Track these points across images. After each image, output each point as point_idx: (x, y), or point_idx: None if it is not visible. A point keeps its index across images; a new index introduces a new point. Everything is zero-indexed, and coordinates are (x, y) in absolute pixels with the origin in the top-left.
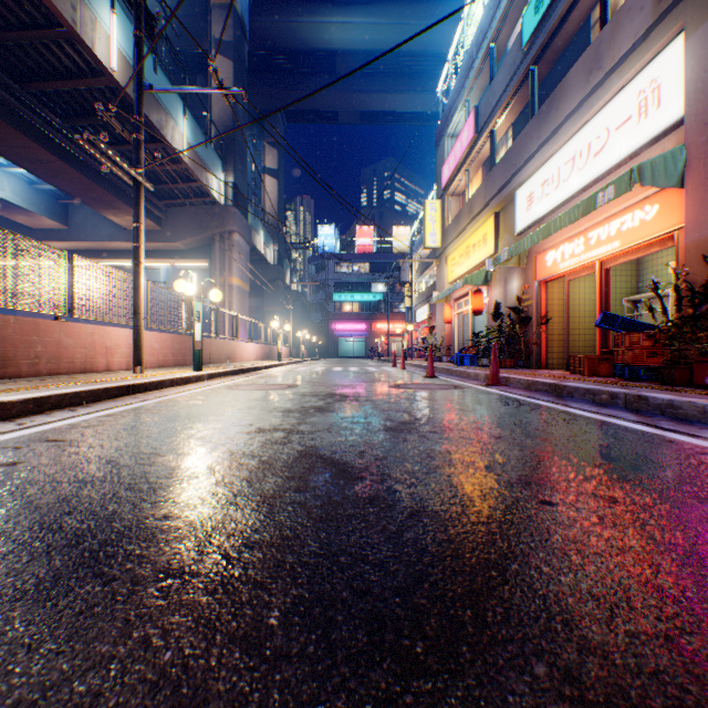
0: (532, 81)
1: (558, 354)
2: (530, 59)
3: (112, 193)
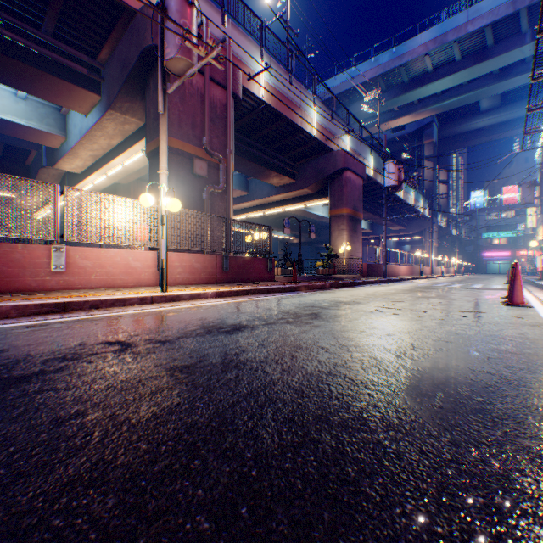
0: None
1: None
2: None
3: (396, 224)
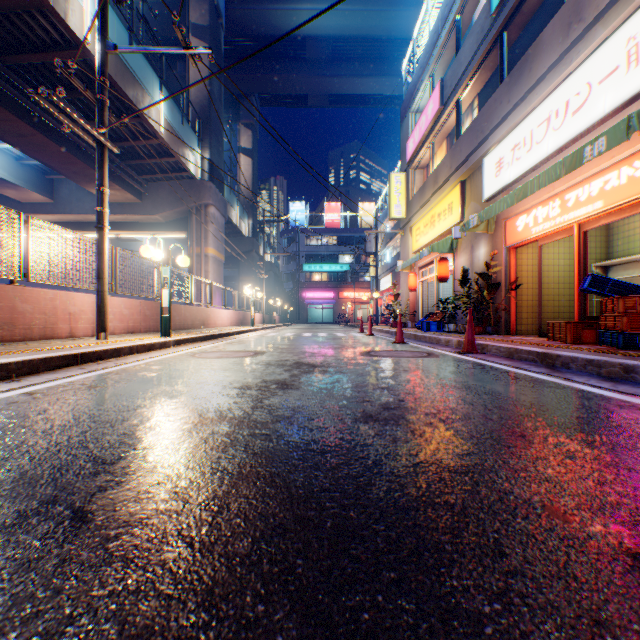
0: (502, 46)
1: (527, 320)
2: (500, 23)
3: (92, 166)
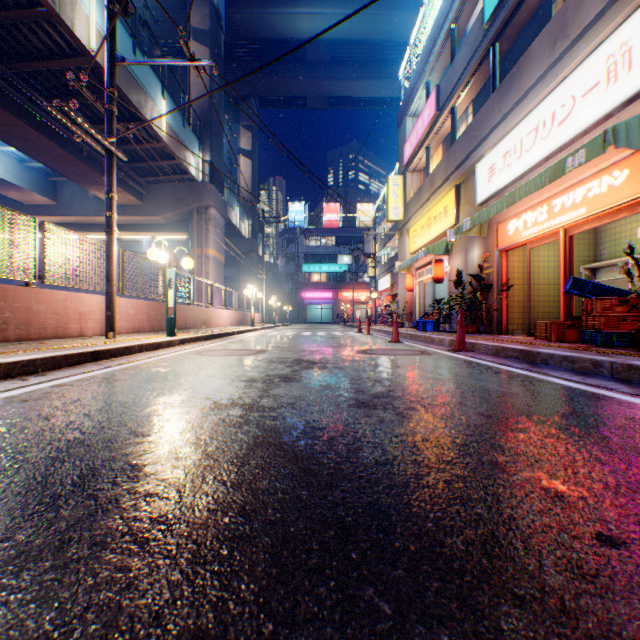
0: (494, 56)
1: (518, 320)
2: (492, 35)
3: (95, 169)
